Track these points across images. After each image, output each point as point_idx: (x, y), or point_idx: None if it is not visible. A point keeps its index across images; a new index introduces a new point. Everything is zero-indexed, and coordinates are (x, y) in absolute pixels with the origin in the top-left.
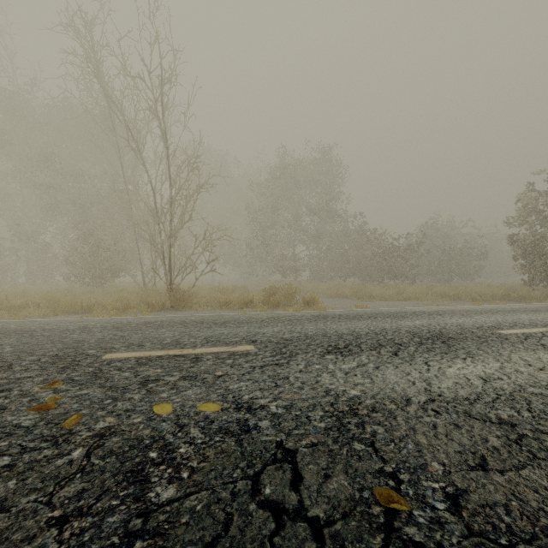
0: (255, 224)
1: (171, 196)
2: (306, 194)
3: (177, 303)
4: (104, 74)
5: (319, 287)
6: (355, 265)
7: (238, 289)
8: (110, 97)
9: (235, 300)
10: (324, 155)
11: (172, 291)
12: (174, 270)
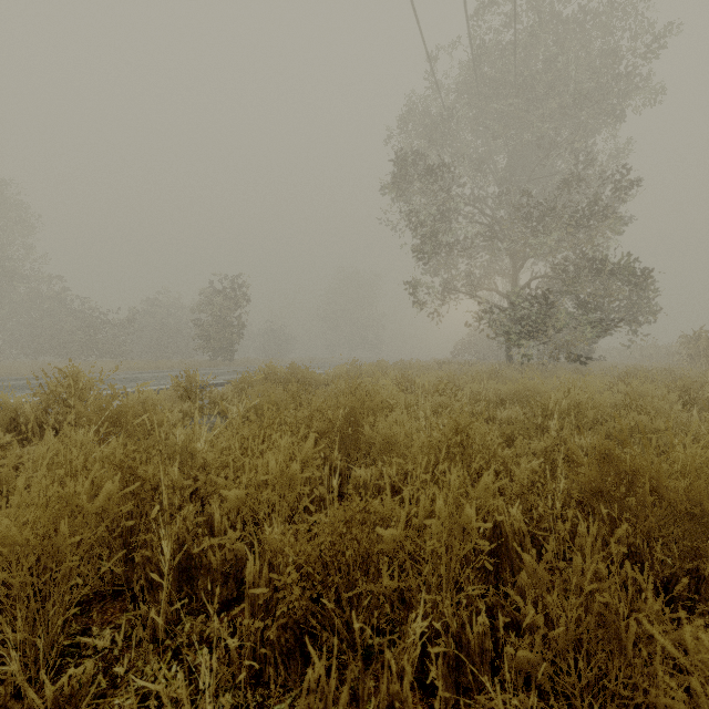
0: None
1: None
2: None
3: None
4: None
5: None
6: (50, 340)
7: None
8: None
9: None
10: None
11: None
12: None
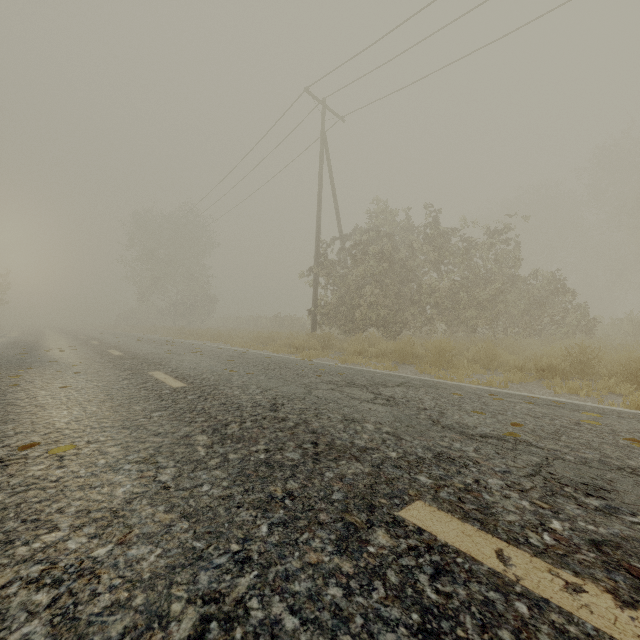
0: None
1: None
2: None
3: None
4: None
5: None
6: None
7: None
8: None
9: None
10: None
11: None
12: None
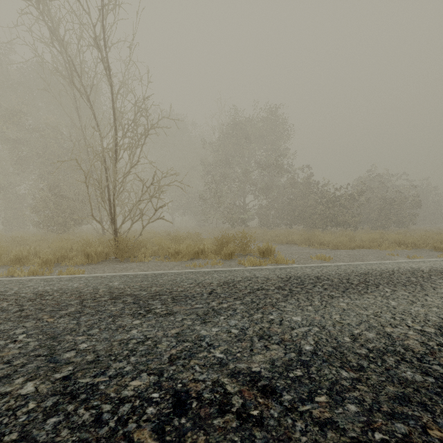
0: (209, 177)
1: (115, 136)
2: (255, 150)
3: (120, 254)
4: (55, 21)
5: (269, 234)
6: (300, 214)
7: (191, 237)
8: (55, 36)
9: (184, 250)
10: (272, 114)
11: (117, 240)
12: (116, 217)
